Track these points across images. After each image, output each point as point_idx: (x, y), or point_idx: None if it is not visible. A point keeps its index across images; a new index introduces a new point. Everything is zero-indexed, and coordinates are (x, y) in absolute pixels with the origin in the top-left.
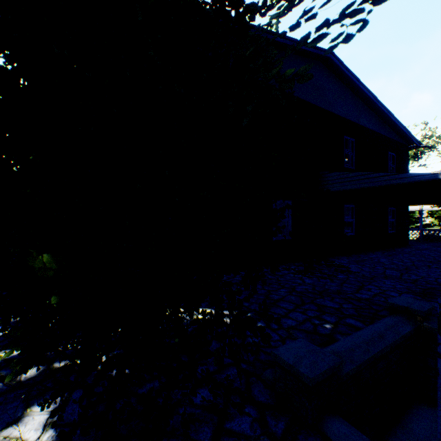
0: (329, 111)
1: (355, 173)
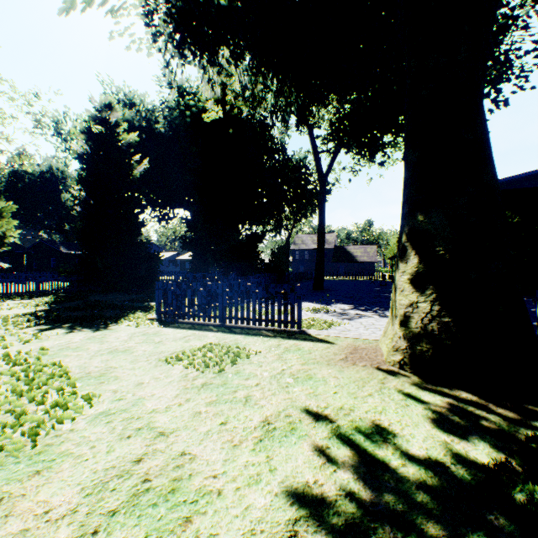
0: None
1: None
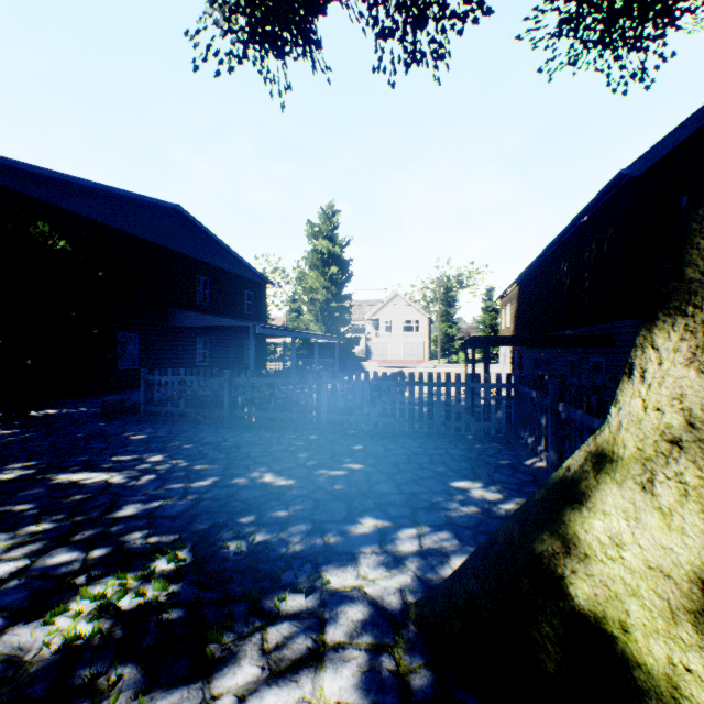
0: (182, 253)
1: (197, 314)
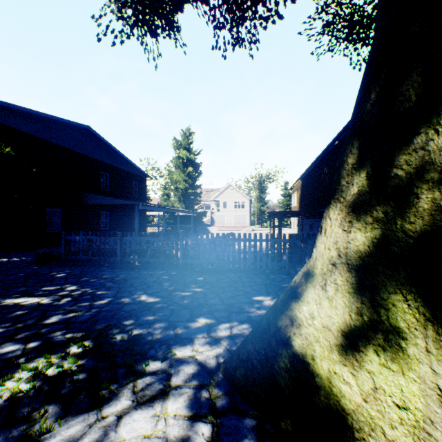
0: (90, 157)
1: (100, 196)
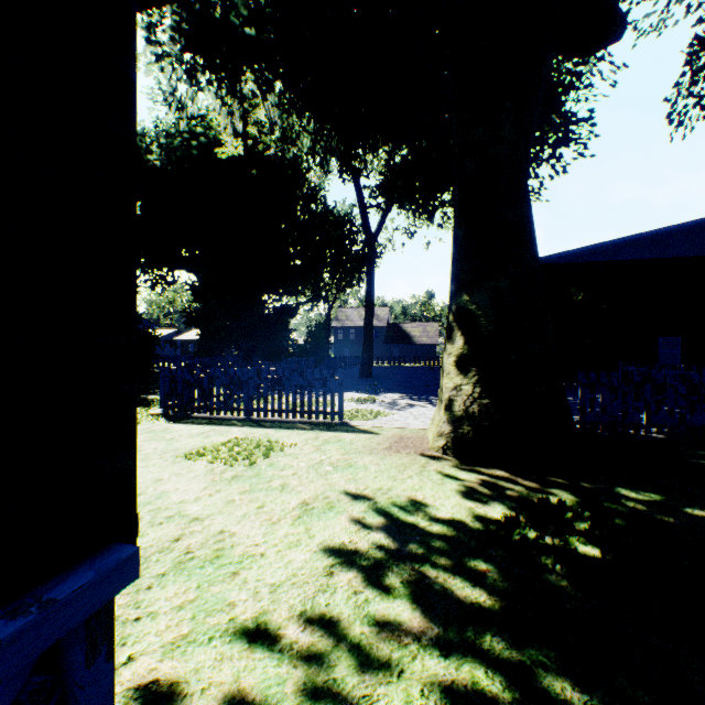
0: None
1: None
